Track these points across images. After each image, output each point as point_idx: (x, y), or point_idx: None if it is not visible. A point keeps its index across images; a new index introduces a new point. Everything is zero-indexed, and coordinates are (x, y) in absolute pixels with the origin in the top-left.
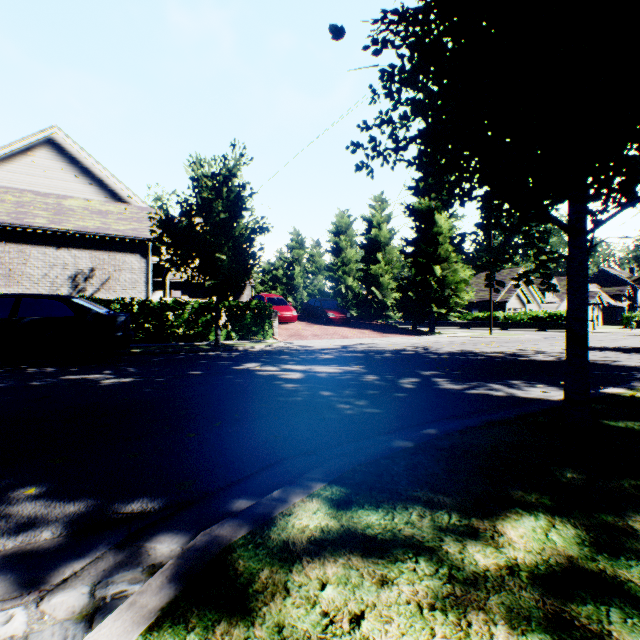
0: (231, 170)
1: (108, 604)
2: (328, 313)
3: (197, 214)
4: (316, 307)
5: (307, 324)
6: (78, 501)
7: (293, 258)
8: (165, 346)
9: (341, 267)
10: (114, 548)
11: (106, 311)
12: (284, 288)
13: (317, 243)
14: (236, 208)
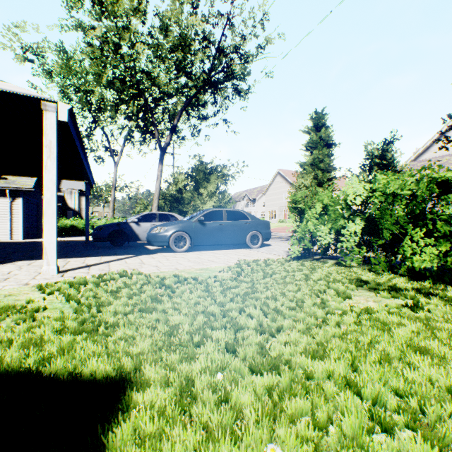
0: None
1: None
2: None
3: None
4: None
5: None
6: None
7: None
8: None
9: None
10: None
11: None
12: None
13: None
14: None
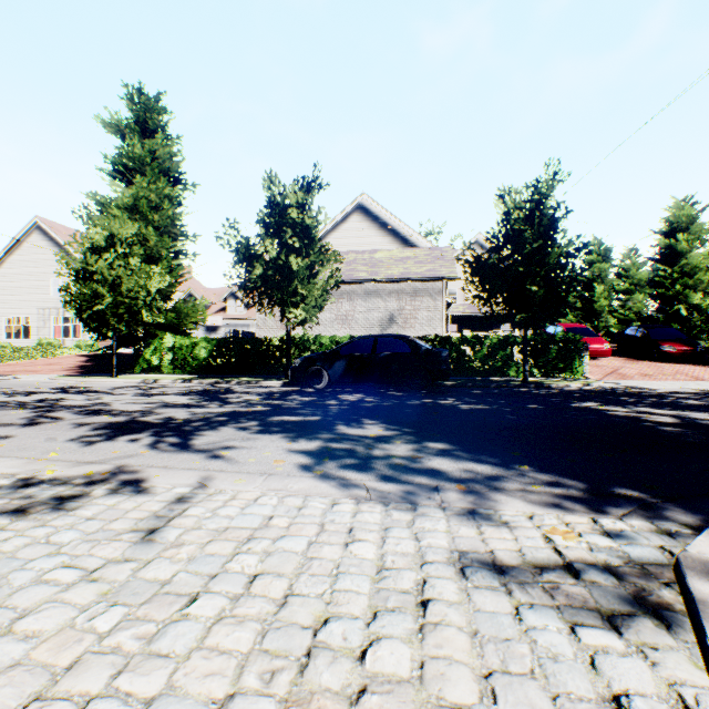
0: (542, 193)
1: (675, 533)
2: (661, 345)
3: (505, 248)
4: (638, 337)
5: (625, 360)
6: (568, 479)
7: (591, 275)
8: (469, 380)
9: (678, 279)
10: (638, 508)
11: (431, 347)
12: (576, 314)
13: (631, 251)
14: (547, 233)
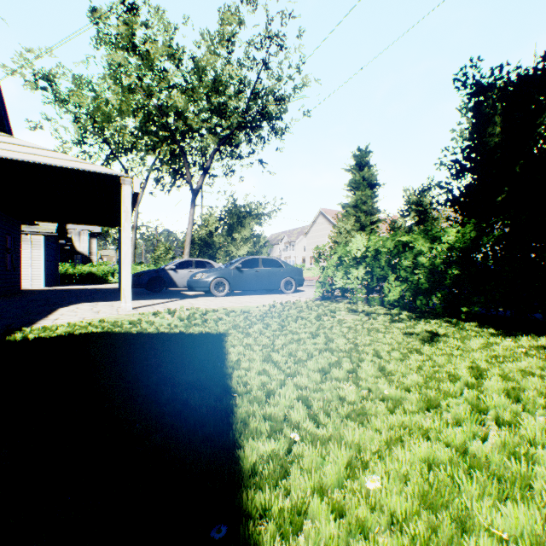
0: None
1: None
2: None
3: None
4: None
5: None
6: None
7: None
8: None
9: None
10: None
11: None
12: None
13: None
14: None
